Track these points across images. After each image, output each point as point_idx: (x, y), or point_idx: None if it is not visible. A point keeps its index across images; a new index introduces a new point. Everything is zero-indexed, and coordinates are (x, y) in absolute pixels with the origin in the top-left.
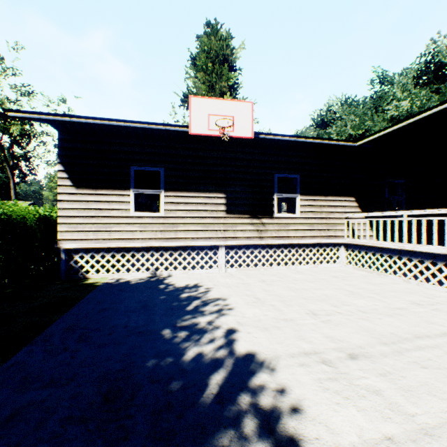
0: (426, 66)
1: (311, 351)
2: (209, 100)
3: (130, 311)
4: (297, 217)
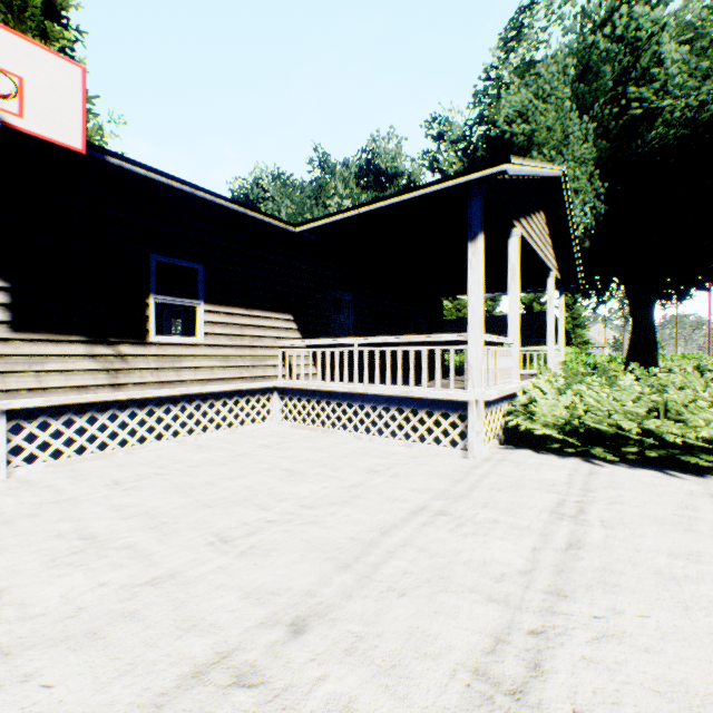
0: (367, 165)
1: (211, 659)
2: None
3: None
4: (199, 344)
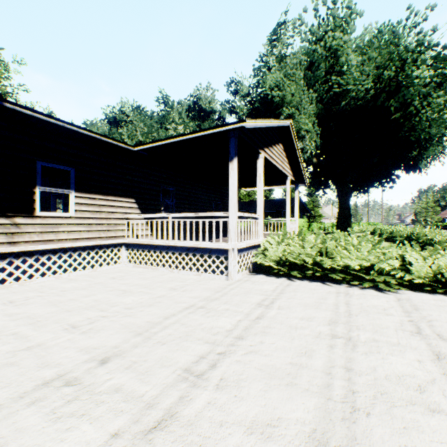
0: (194, 105)
1: (54, 377)
2: None
3: None
4: (71, 217)
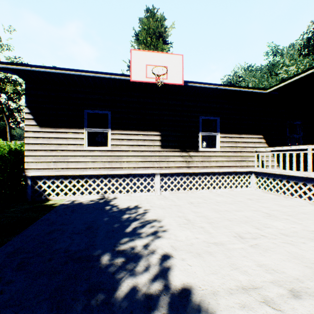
0: (307, 41)
1: (249, 286)
2: (146, 52)
3: (75, 233)
4: (217, 151)
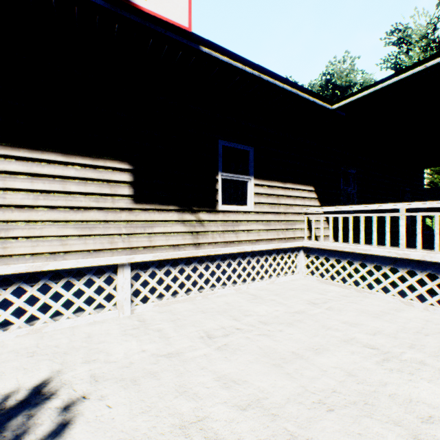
0: (326, 84)
1: None
2: None
3: None
4: (250, 211)
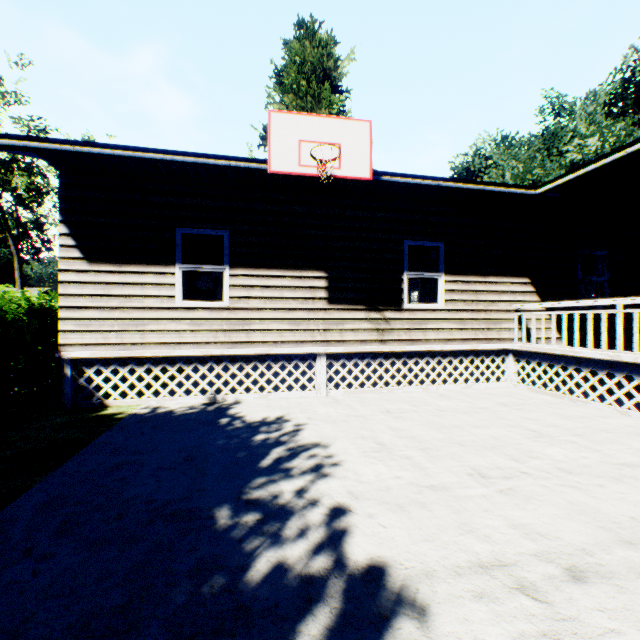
0: (623, 86)
1: (492, 561)
2: (300, 117)
3: (163, 469)
4: (439, 309)
